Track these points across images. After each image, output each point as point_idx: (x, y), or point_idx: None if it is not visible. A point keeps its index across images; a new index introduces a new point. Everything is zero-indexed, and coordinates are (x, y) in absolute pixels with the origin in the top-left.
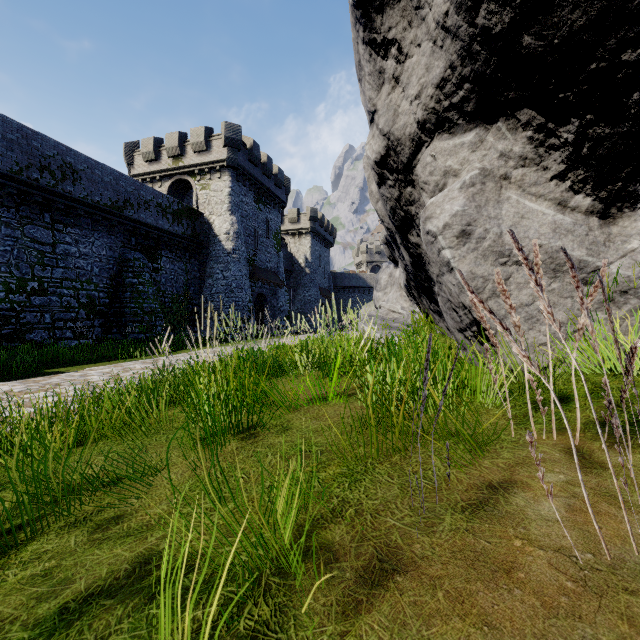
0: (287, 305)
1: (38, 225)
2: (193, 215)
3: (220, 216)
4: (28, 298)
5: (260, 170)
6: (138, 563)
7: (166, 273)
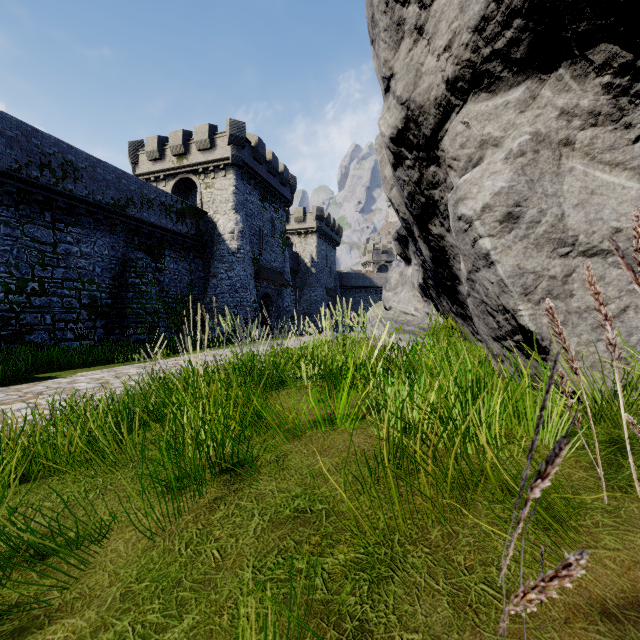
0: (293, 305)
1: (38, 224)
2: (197, 214)
3: (224, 215)
4: (28, 299)
5: (265, 168)
6: None
7: (170, 273)
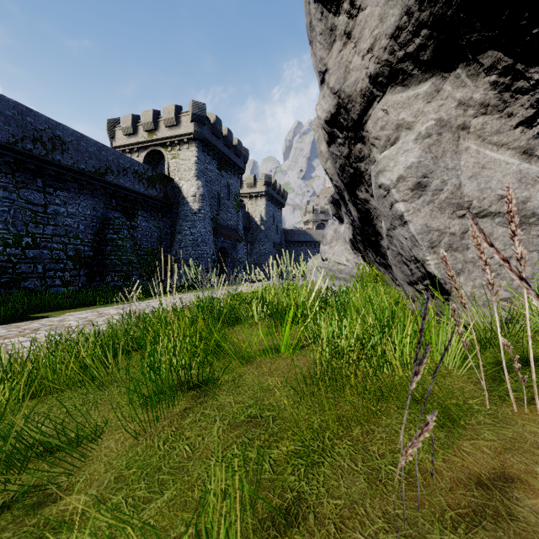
0: (245, 257)
1: (32, 189)
2: (165, 180)
3: (188, 181)
4: (23, 251)
5: (222, 142)
6: None
7: (142, 230)
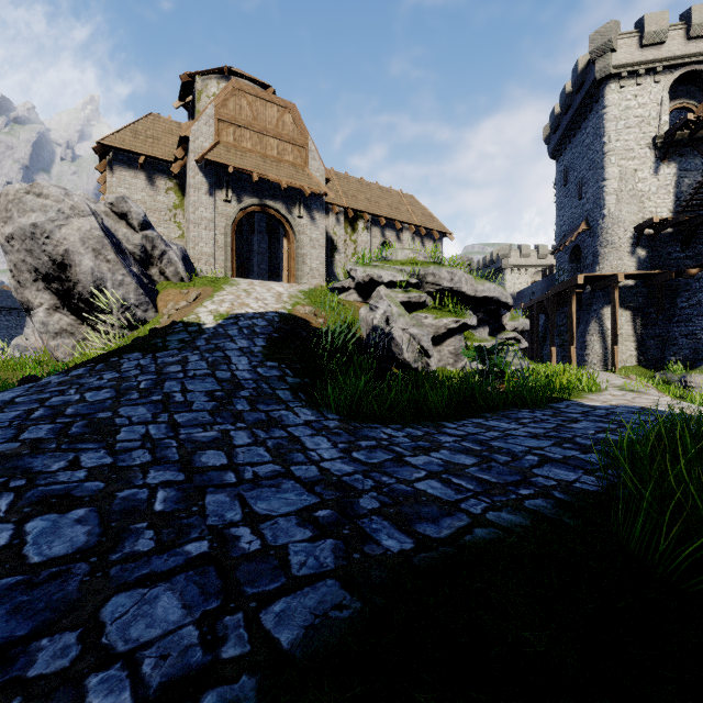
0: None
1: None
2: None
3: None
4: None
5: None
6: None
7: None
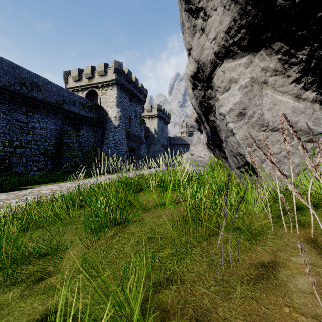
0: (145, 153)
1: (19, 113)
2: (98, 108)
3: (111, 108)
4: (14, 150)
5: (132, 85)
6: (45, 315)
7: (84, 137)
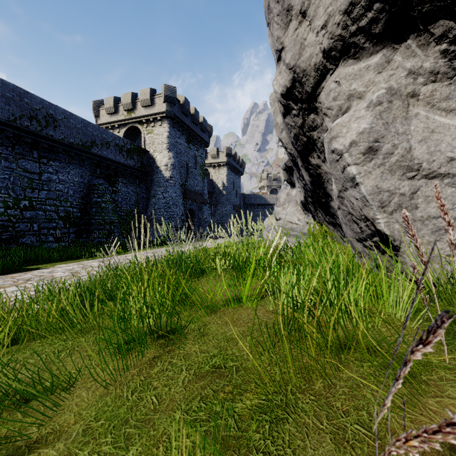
0: (209, 217)
1: (28, 159)
2: (141, 152)
3: (161, 153)
4: (21, 212)
5: (190, 119)
6: None
7: (122, 194)
